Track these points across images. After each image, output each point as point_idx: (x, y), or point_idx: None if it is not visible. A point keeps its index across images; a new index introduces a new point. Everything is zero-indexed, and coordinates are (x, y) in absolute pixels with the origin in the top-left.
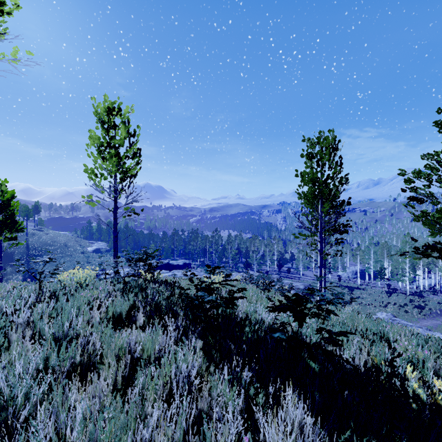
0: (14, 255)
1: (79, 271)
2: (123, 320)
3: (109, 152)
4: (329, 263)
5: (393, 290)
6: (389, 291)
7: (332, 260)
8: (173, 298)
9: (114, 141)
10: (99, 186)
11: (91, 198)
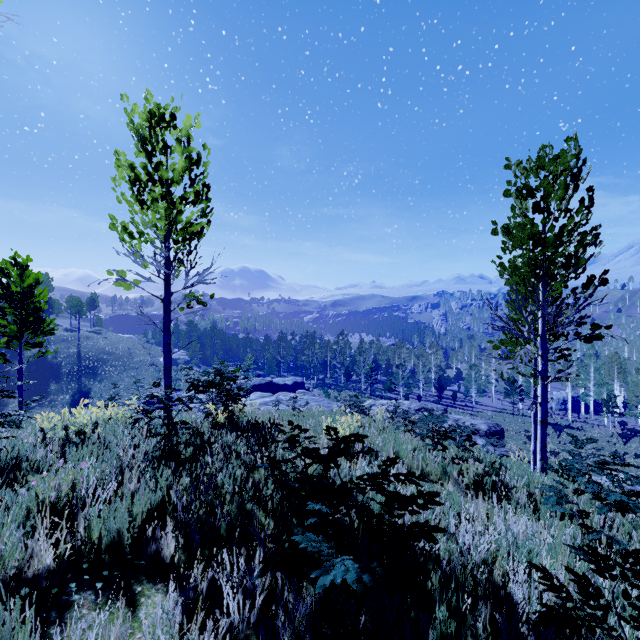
0: (61, 366)
1: (80, 411)
2: (123, 549)
3: (151, 190)
4: (520, 386)
5: (631, 432)
6: (625, 434)
7: (524, 381)
8: (259, 470)
9: (161, 174)
10: (134, 253)
11: (124, 276)
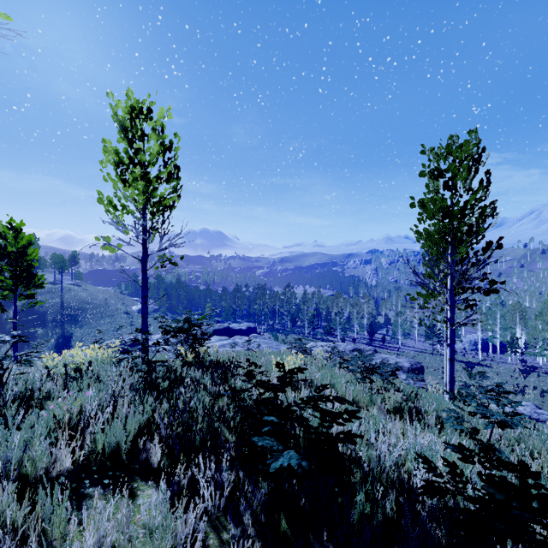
0: (46, 314)
1: (78, 352)
2: (122, 457)
3: (132, 172)
4: (439, 330)
5: (530, 368)
6: (525, 370)
7: (442, 326)
8: (222, 398)
9: (140, 157)
10: (118, 222)
11: (109, 241)
